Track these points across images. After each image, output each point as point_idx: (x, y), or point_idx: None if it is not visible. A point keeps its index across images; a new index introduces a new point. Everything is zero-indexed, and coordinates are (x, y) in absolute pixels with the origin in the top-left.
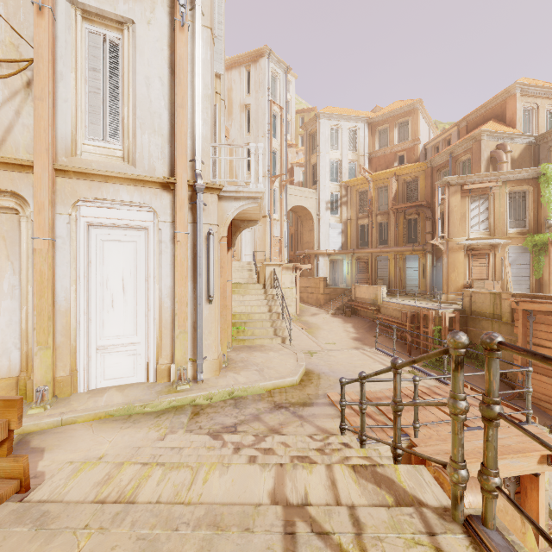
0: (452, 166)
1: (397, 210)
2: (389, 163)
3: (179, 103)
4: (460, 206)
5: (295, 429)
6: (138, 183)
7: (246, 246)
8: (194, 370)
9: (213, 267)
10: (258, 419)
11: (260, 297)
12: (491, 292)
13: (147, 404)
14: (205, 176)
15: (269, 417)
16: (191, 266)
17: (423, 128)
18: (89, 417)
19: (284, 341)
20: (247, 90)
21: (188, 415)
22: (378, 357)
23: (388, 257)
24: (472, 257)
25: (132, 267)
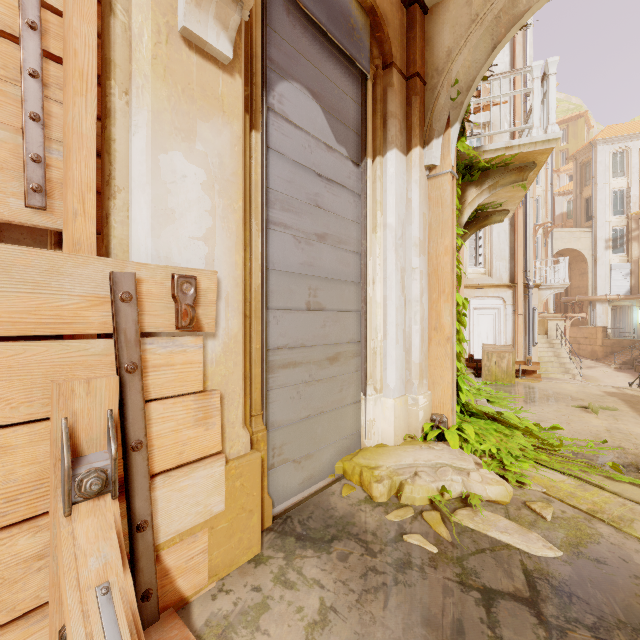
0: None
1: None
2: None
3: (519, 245)
4: None
5: None
6: (496, 287)
7: None
8: None
9: (536, 327)
10: None
11: (544, 345)
12: None
13: None
14: (530, 278)
15: None
16: (523, 327)
17: None
18: None
19: (574, 377)
20: None
21: None
22: None
23: None
24: None
25: (491, 327)
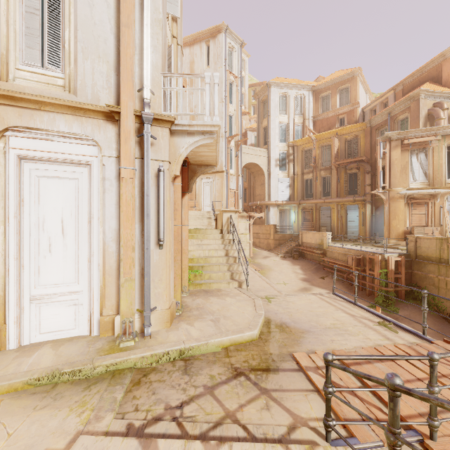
0: (390, 124)
1: (338, 165)
2: (331, 125)
3: (124, 22)
4: (400, 159)
5: (259, 414)
6: (77, 112)
7: (206, 197)
8: (142, 322)
9: (163, 208)
10: (211, 394)
11: (217, 241)
12: (437, 238)
13: (78, 370)
14: (156, 108)
15: (225, 390)
16: (139, 206)
17: (361, 94)
18: (1, 390)
19: (240, 286)
20: (207, 62)
21: (125, 386)
22: (338, 304)
23: (331, 207)
24: (411, 205)
25: (73, 207)
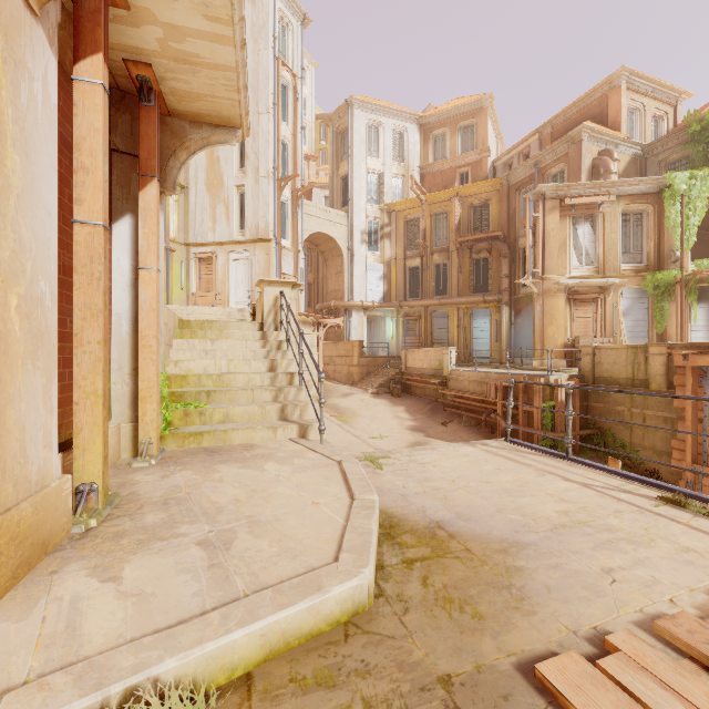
0: (538, 181)
1: (461, 245)
2: (448, 182)
3: None
4: (559, 229)
5: None
6: None
7: (237, 287)
8: None
9: None
10: None
11: (250, 344)
12: (628, 346)
13: None
14: None
15: None
16: None
17: (491, 139)
18: None
19: (304, 434)
20: None
21: None
22: (533, 460)
23: (448, 312)
24: (574, 304)
25: None
